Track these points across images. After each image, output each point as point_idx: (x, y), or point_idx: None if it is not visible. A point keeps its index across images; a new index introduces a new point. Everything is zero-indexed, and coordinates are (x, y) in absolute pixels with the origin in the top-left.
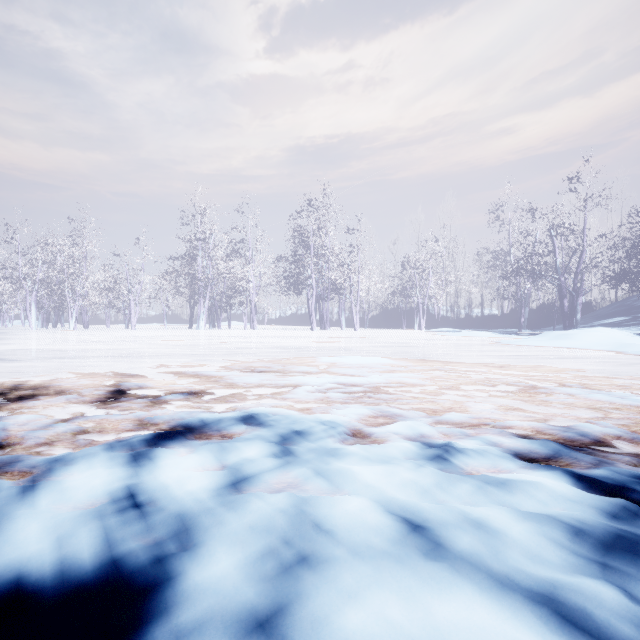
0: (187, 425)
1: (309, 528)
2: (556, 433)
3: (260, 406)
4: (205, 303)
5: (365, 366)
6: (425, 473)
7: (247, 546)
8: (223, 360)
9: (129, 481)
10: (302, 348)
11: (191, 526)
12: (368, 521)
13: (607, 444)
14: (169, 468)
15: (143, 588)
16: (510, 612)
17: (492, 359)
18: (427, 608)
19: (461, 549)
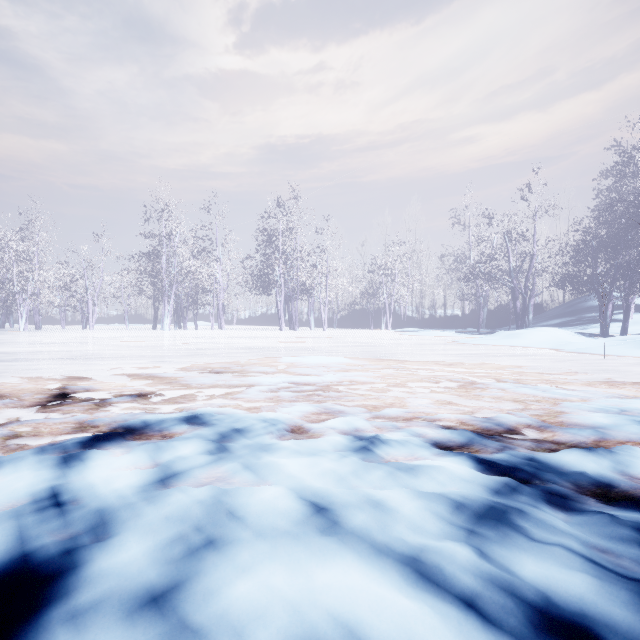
0: (128, 426)
1: (223, 515)
2: (477, 424)
3: (208, 406)
4: (170, 303)
5: (323, 365)
6: (345, 462)
7: (159, 534)
8: (182, 361)
9: (55, 482)
10: (266, 348)
11: (109, 520)
12: (279, 506)
13: (517, 432)
14: (99, 468)
15: (47, 576)
16: (379, 573)
17: (445, 357)
18: (310, 575)
19: (354, 525)
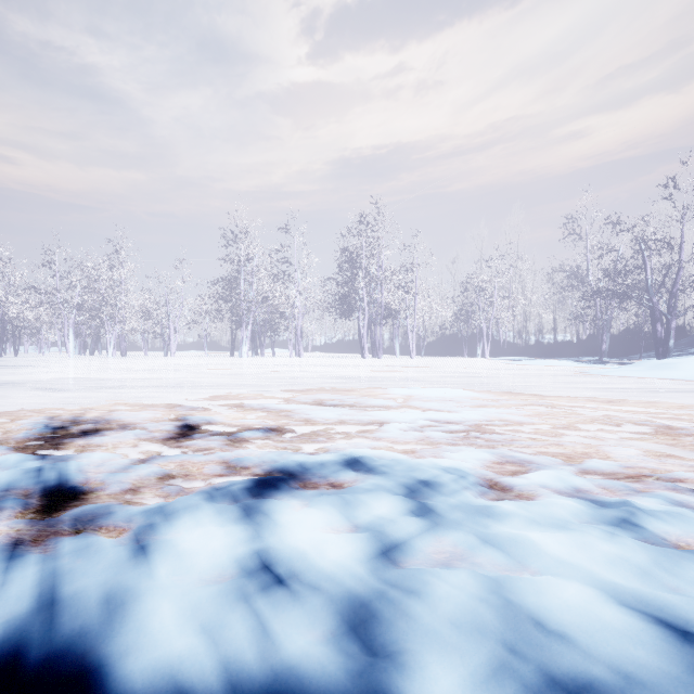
0: (284, 470)
1: (531, 628)
2: None
3: (356, 447)
4: (248, 329)
5: (448, 400)
6: (630, 546)
7: (465, 656)
8: (284, 391)
9: (253, 545)
10: (363, 378)
11: (366, 617)
12: (609, 621)
13: None
14: (293, 528)
15: None
16: None
17: (591, 392)
18: None
19: None
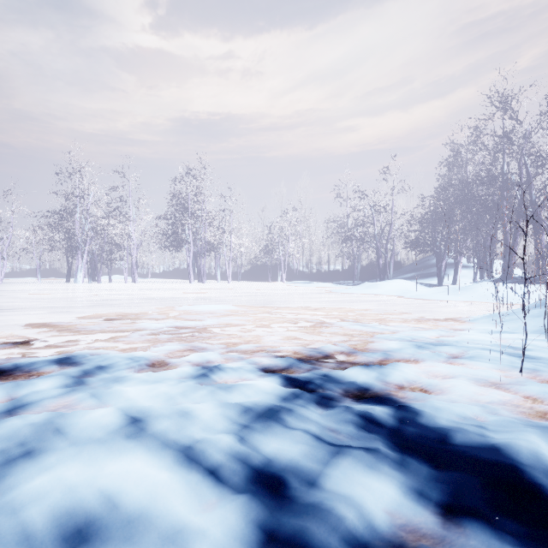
0: None
1: (50, 432)
2: (305, 353)
3: (87, 349)
4: (83, 258)
5: (210, 312)
6: (179, 386)
7: None
8: (81, 311)
9: None
10: (169, 299)
11: None
12: (102, 421)
13: (331, 357)
14: None
15: None
16: (158, 459)
17: (315, 304)
18: (102, 467)
19: (157, 429)
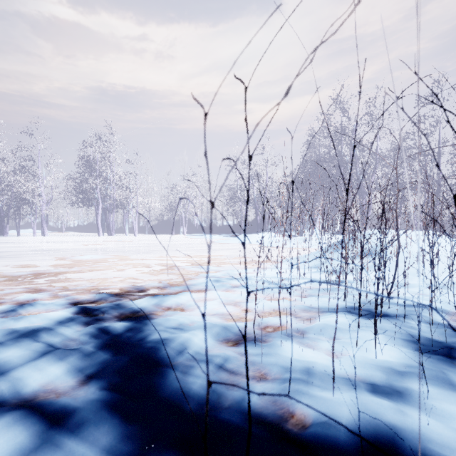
0: None
1: None
2: (127, 289)
3: None
4: None
5: (86, 260)
6: None
7: None
8: None
9: None
10: (63, 250)
11: None
12: None
13: (144, 291)
14: None
15: None
16: None
17: (187, 252)
18: None
19: None
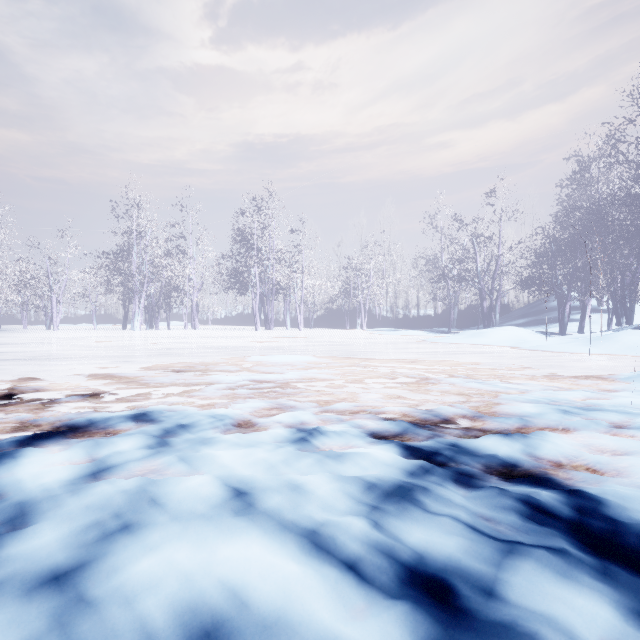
0: (72, 424)
1: (145, 502)
2: (417, 415)
3: (161, 404)
4: (141, 302)
5: (288, 364)
6: (279, 452)
7: (75, 521)
8: (145, 361)
9: None
10: (237, 348)
11: (29, 511)
12: (201, 492)
13: (451, 422)
14: (31, 464)
15: None
16: (279, 545)
17: (409, 355)
18: (214, 550)
19: (268, 506)
